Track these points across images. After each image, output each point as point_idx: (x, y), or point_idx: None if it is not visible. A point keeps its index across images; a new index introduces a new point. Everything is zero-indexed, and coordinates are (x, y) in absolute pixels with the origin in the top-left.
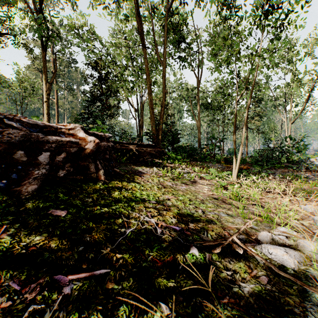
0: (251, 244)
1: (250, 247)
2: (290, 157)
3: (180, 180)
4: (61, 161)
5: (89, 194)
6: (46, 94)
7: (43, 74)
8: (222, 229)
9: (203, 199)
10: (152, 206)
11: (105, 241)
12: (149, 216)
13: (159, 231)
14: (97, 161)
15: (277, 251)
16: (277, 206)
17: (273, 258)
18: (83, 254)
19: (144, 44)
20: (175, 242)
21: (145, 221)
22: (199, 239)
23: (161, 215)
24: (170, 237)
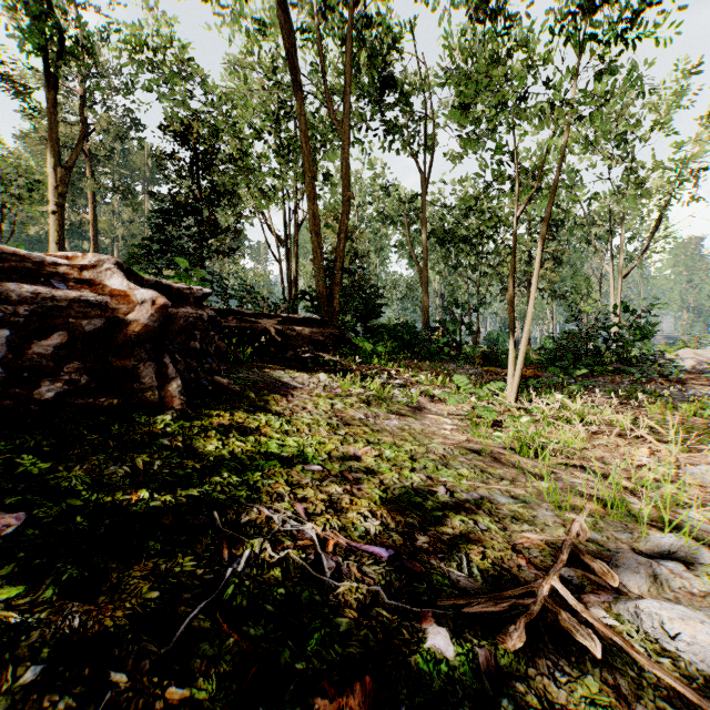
0: (599, 596)
1: (598, 607)
2: (625, 350)
3: (384, 404)
4: (52, 355)
5: (126, 451)
6: (56, 193)
7: (49, 145)
8: (510, 548)
9: (445, 455)
10: (310, 481)
11: (137, 629)
12: (300, 516)
13: (328, 568)
14: (165, 356)
15: (692, 629)
16: (632, 471)
17: (680, 652)
18: (34, 702)
19: (299, 81)
20: (378, 605)
21: (286, 535)
22: (449, 587)
23: (335, 509)
24: (361, 587)
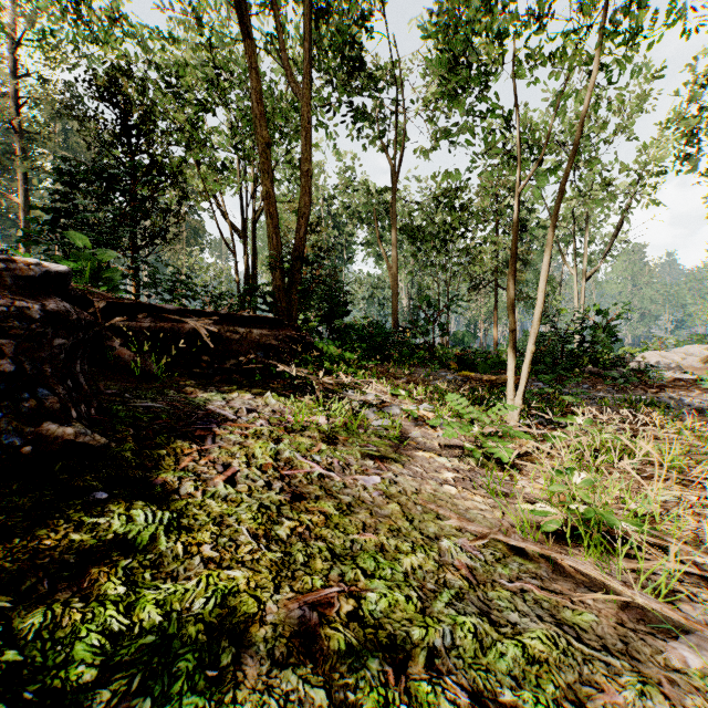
0: None
1: None
2: (599, 352)
3: (356, 438)
4: None
5: None
6: None
7: None
8: None
9: (474, 570)
10: None
11: None
12: None
13: None
14: None
15: None
16: None
17: None
18: None
19: (250, 28)
20: None
21: None
22: None
23: None
24: None
